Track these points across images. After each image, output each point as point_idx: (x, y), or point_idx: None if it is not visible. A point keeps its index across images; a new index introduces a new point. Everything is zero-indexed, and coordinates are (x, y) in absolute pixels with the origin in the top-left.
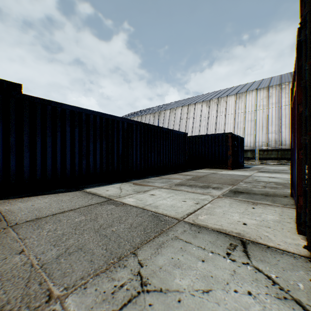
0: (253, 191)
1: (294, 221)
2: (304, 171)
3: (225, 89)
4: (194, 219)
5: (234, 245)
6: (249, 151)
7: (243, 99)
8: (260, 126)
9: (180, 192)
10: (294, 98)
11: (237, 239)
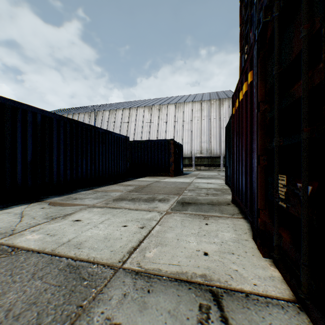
0: (200, 200)
1: (250, 236)
2: (278, 181)
3: (166, 98)
4: (139, 261)
5: (206, 307)
6: (186, 159)
7: (182, 109)
8: (195, 135)
9: (119, 210)
10: (245, 100)
11: (207, 291)
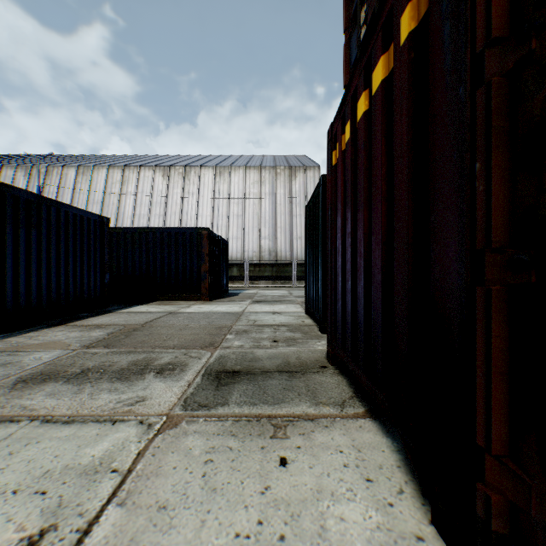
0: (260, 360)
1: (421, 508)
2: None
3: (198, 156)
4: None
5: None
6: (235, 266)
7: (227, 178)
8: (250, 225)
9: (4, 433)
10: (383, 105)
11: None
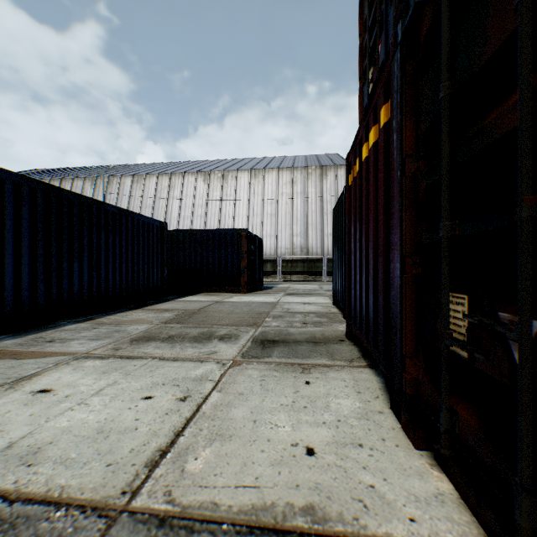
0: (293, 335)
1: (387, 403)
2: (448, 306)
3: (235, 160)
4: (171, 486)
5: None
6: (269, 262)
7: (261, 180)
8: (283, 224)
9: (141, 363)
10: (374, 159)
11: None
